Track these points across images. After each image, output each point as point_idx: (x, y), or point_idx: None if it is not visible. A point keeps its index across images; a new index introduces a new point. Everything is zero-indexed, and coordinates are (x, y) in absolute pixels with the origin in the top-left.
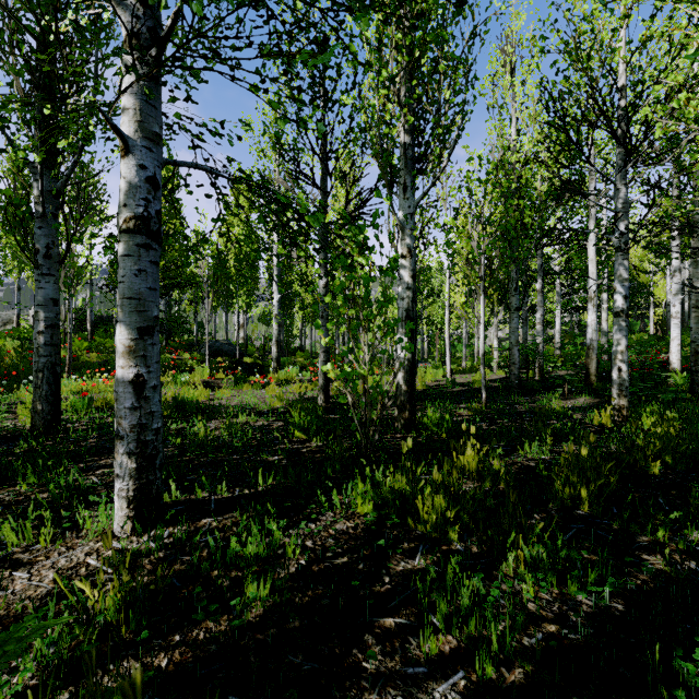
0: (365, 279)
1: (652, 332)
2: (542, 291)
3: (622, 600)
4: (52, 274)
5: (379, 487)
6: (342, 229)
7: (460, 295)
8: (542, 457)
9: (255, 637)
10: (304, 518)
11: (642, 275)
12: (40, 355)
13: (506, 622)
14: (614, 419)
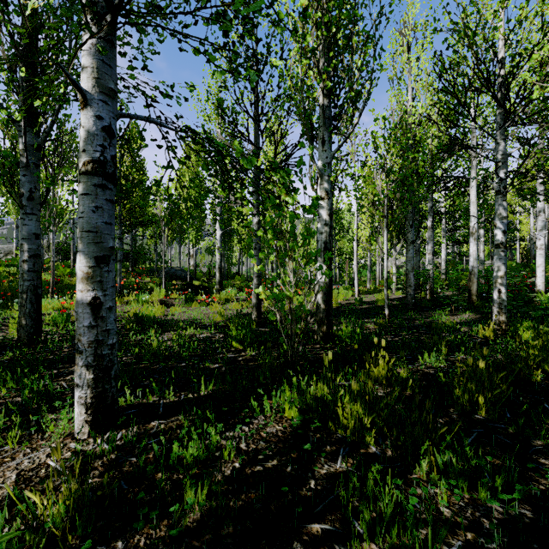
0: (291, 215)
1: (518, 261)
2: (432, 227)
3: (528, 506)
4: (35, 213)
5: (304, 394)
6: (272, 172)
7: (365, 231)
8: (439, 365)
9: (191, 544)
10: (239, 421)
11: (510, 215)
12: (25, 279)
13: (424, 529)
14: (496, 333)
